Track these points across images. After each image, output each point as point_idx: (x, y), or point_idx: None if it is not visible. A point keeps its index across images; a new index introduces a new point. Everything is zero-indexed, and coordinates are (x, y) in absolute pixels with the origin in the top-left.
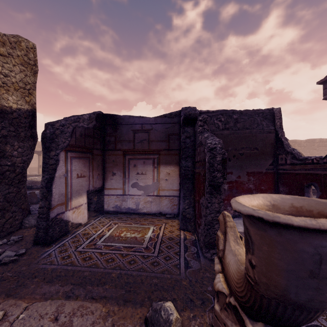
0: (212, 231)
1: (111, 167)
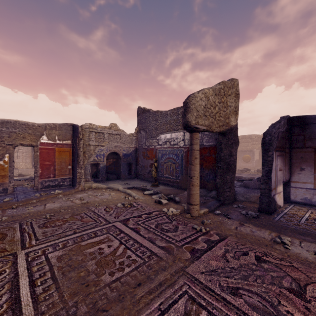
0: None
1: (299, 163)
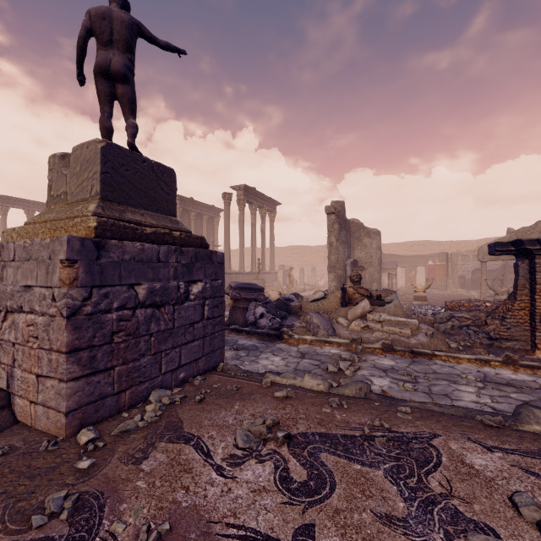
0: None
1: None
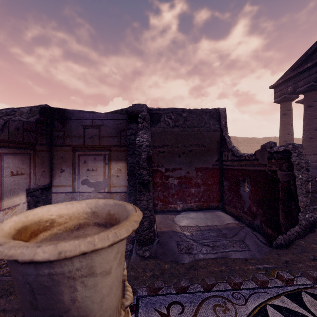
0: (141, 228)
1: (60, 163)
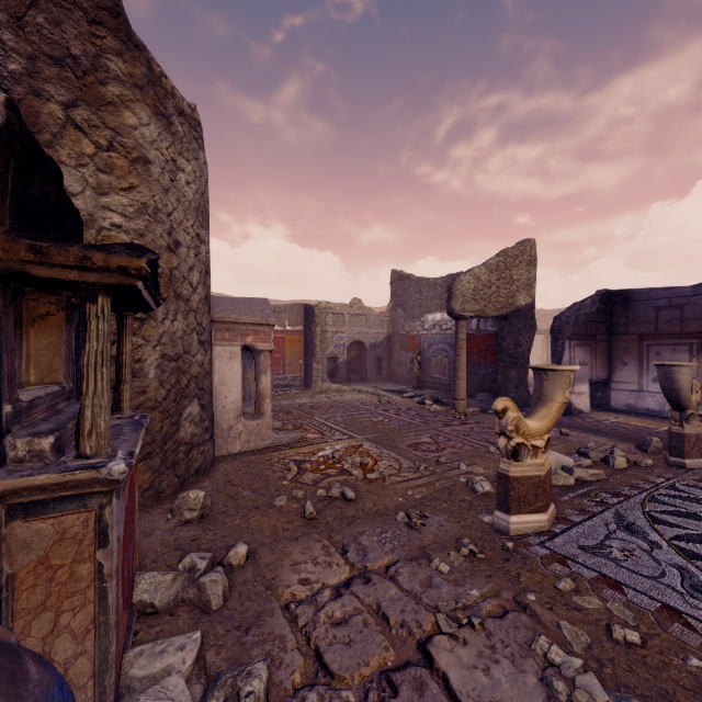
0: None
1: (621, 355)
